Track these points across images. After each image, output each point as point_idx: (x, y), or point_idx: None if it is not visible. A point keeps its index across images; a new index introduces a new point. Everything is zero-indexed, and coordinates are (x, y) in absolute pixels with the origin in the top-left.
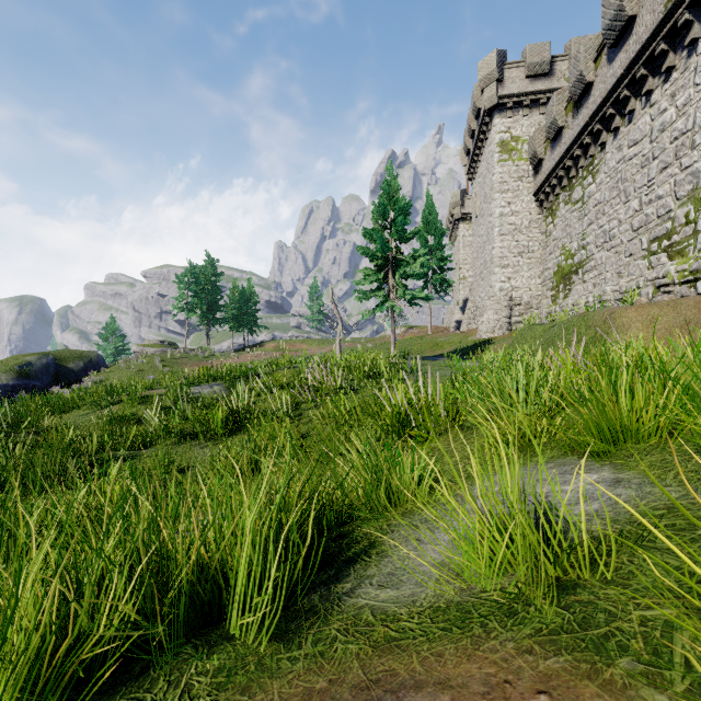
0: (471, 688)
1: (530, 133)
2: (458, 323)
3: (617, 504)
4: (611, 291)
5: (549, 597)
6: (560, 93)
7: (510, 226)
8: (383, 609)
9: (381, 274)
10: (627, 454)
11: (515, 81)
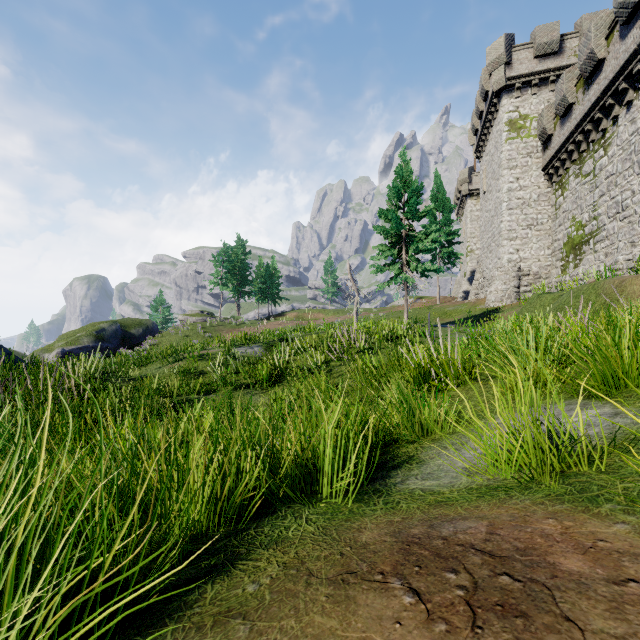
0: (501, 518)
1: (539, 110)
2: (465, 293)
3: (614, 428)
4: (624, 260)
5: (556, 481)
6: (570, 71)
7: (519, 200)
8: (430, 489)
9: (395, 249)
10: (626, 395)
11: (523, 62)
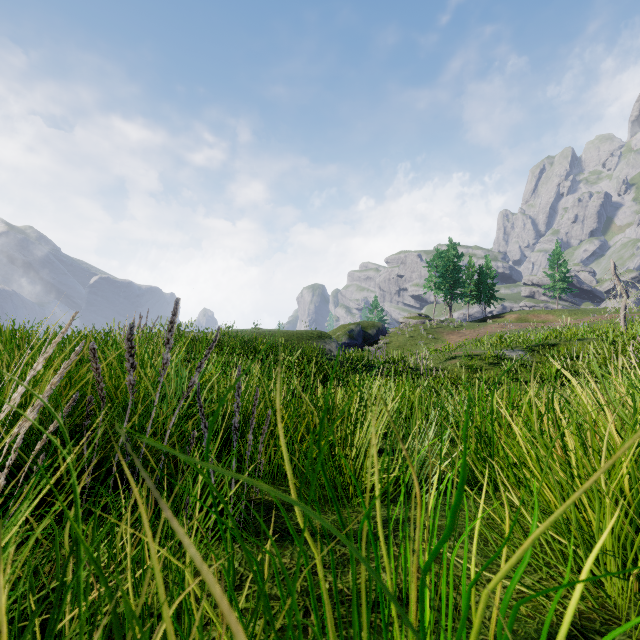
0: None
1: None
2: None
3: None
4: None
5: None
6: None
7: None
8: None
9: None
10: None
11: None
